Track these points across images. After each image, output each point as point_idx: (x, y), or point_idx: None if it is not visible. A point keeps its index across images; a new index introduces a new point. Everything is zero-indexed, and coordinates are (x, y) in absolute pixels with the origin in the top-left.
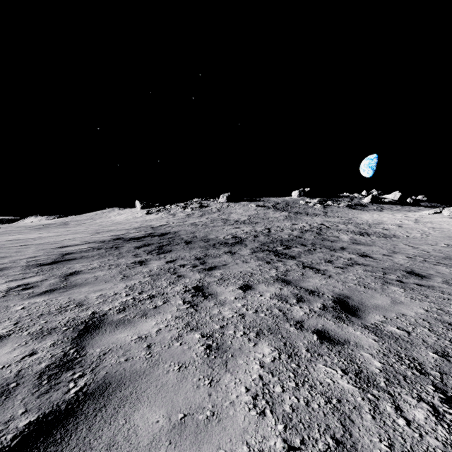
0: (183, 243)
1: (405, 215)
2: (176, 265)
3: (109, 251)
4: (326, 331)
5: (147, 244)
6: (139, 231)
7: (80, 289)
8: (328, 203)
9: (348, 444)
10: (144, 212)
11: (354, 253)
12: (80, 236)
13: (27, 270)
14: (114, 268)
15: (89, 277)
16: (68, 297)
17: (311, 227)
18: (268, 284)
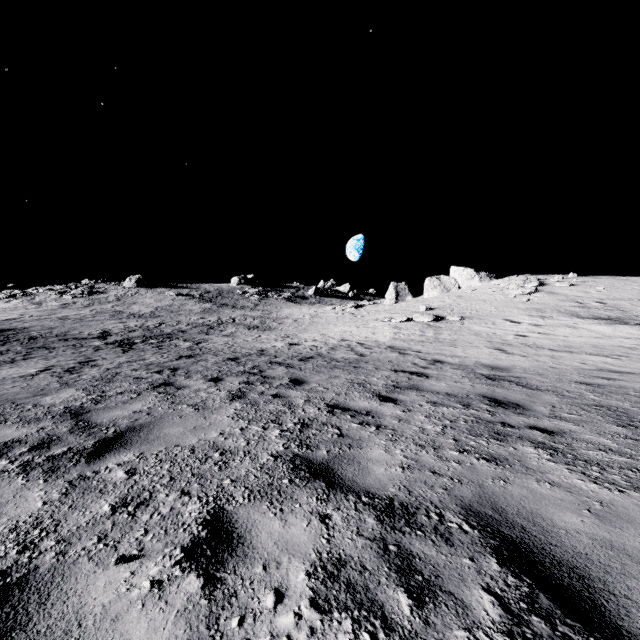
0: (26, 339)
1: (317, 309)
2: None
3: None
4: (57, 365)
5: None
6: None
7: None
8: (268, 293)
9: (14, 374)
10: None
11: (196, 342)
12: None
13: None
14: None
15: None
16: None
17: (215, 322)
18: (65, 357)
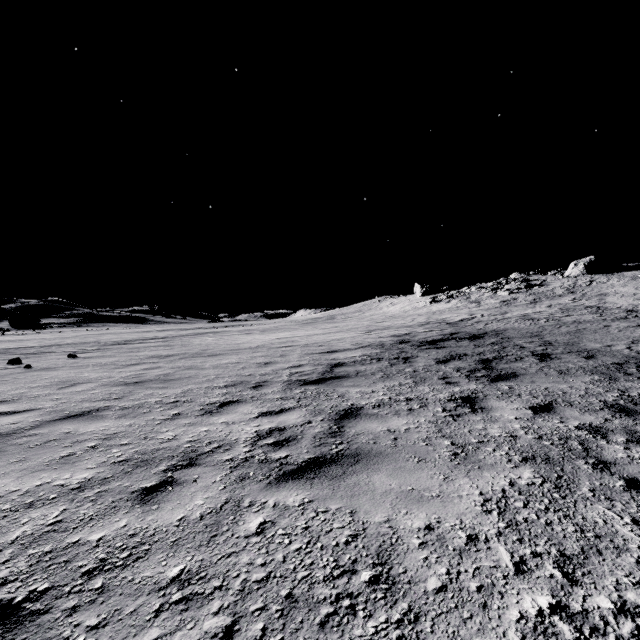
0: (530, 357)
1: None
2: (569, 424)
3: (395, 366)
4: None
5: (454, 354)
6: (430, 329)
7: (371, 478)
8: None
9: None
10: (427, 300)
11: None
12: (349, 335)
13: (287, 392)
14: (418, 409)
15: (378, 431)
16: (350, 510)
17: None
18: None
